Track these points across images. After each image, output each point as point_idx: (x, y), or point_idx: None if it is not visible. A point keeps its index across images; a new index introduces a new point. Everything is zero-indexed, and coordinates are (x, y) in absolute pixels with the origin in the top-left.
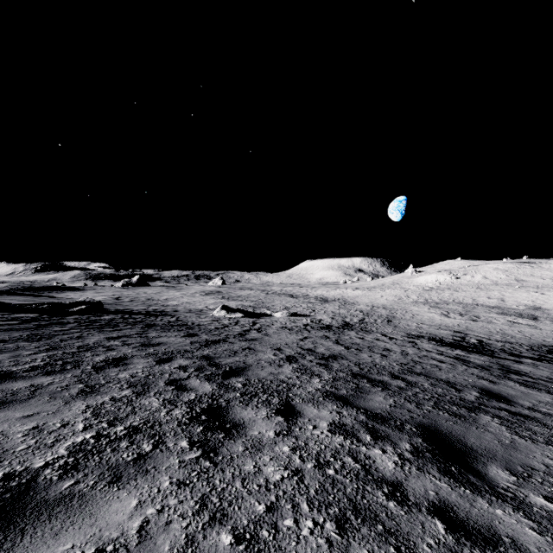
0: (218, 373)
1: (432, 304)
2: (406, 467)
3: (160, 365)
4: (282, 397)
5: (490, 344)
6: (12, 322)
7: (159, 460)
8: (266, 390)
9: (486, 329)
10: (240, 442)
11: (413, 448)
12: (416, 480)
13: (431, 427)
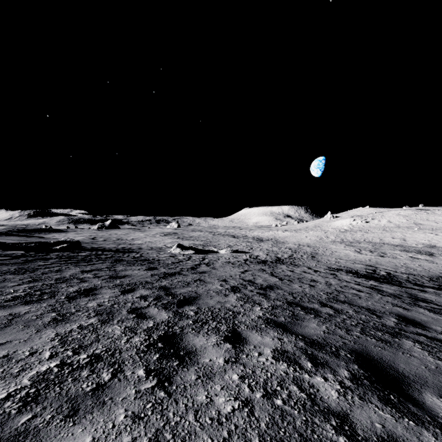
0: (173, 302)
1: (347, 243)
2: (349, 396)
3: (124, 294)
4: (229, 324)
5: (397, 276)
6: (4, 258)
7: (116, 390)
8: (215, 318)
9: (392, 263)
10: (193, 370)
11: (351, 375)
12: (360, 411)
13: (363, 353)
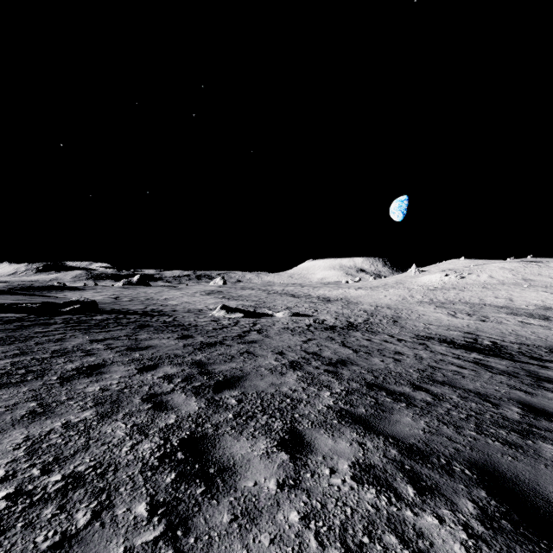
0: (209, 385)
1: (438, 304)
2: None
3: (142, 373)
4: (287, 419)
5: (505, 346)
6: None
7: (92, 547)
8: (266, 409)
9: (498, 330)
10: (226, 504)
11: (479, 510)
12: None
13: (488, 466)
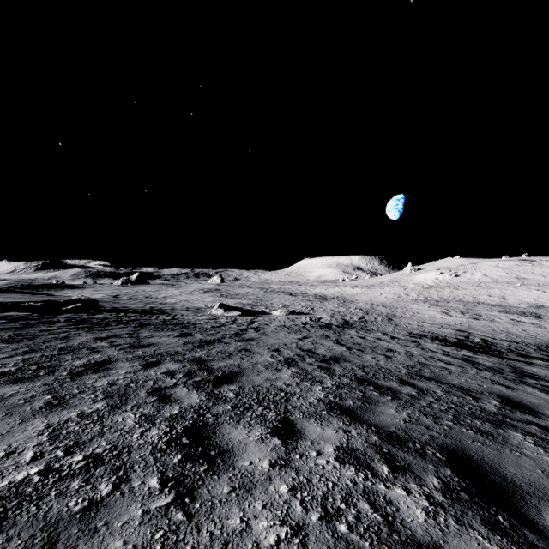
0: (208, 380)
1: (432, 302)
2: (440, 517)
3: (145, 369)
4: (280, 410)
5: (495, 343)
6: None
7: (116, 510)
8: (261, 402)
9: (490, 328)
10: (226, 479)
11: (443, 484)
12: (458, 542)
13: (458, 451)
